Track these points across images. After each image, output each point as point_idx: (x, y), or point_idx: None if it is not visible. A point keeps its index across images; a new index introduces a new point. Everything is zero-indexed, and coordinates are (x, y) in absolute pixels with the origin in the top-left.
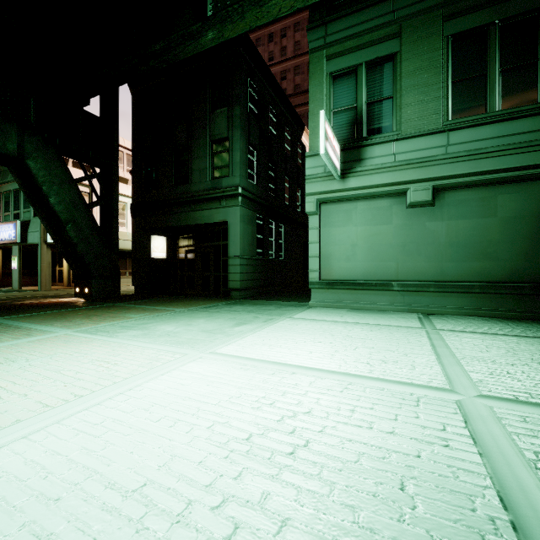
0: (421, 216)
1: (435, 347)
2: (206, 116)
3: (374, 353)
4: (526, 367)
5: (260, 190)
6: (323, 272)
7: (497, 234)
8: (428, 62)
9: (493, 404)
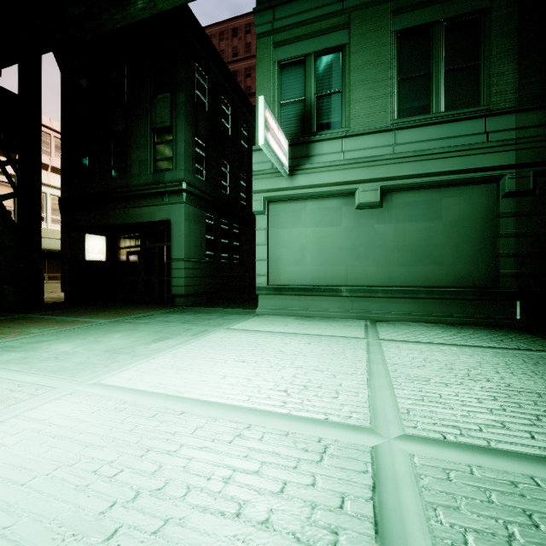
0: (370, 218)
1: (371, 363)
2: (147, 101)
3: (299, 374)
4: (460, 387)
5: (210, 187)
6: (271, 276)
7: (442, 238)
8: (376, 56)
9: (415, 450)
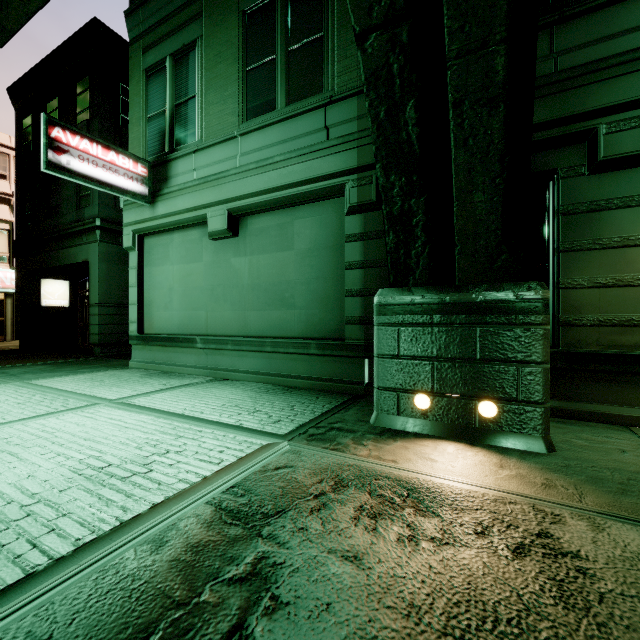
0: (227, 250)
1: None
2: None
3: None
4: None
5: None
6: (146, 323)
7: (294, 272)
8: (226, 46)
9: None
